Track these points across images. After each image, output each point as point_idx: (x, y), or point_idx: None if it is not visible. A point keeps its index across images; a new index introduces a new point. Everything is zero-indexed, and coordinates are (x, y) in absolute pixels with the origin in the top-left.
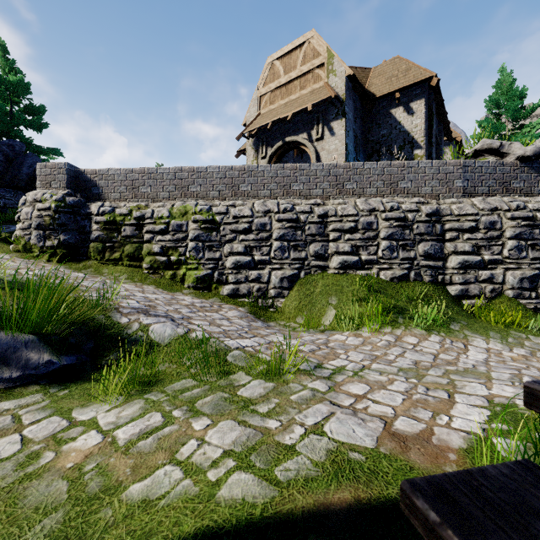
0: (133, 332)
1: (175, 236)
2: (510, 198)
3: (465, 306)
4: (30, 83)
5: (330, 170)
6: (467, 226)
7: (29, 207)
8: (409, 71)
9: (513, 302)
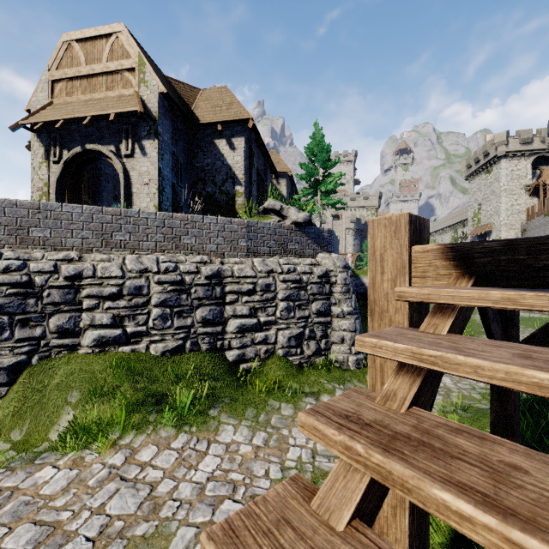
0: None
1: None
2: (285, 260)
3: (240, 373)
4: None
5: (93, 214)
6: (245, 289)
7: None
8: (232, 106)
9: (282, 361)
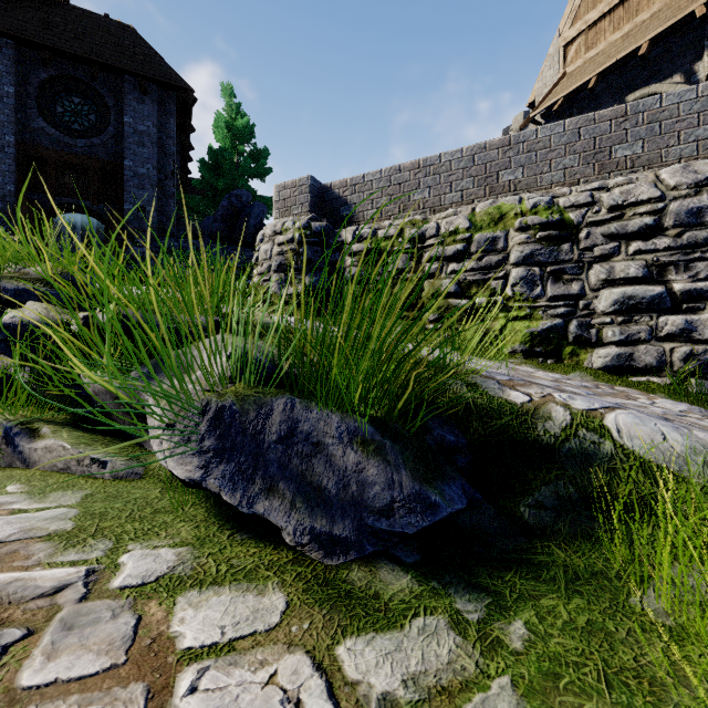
0: (564, 431)
1: (483, 261)
2: None
3: None
4: (255, 125)
5: None
6: None
7: (267, 243)
8: None
9: None
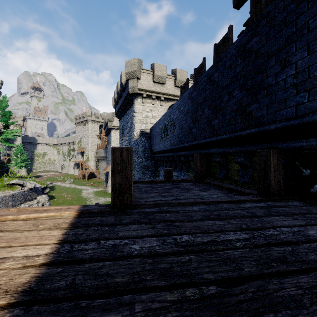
0: None
1: None
2: (28, 204)
3: None
4: None
5: None
6: None
7: None
8: None
9: None
